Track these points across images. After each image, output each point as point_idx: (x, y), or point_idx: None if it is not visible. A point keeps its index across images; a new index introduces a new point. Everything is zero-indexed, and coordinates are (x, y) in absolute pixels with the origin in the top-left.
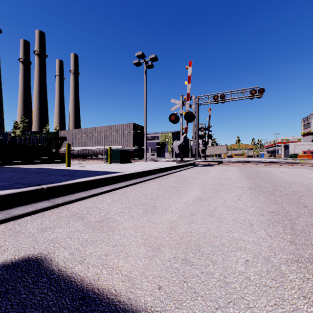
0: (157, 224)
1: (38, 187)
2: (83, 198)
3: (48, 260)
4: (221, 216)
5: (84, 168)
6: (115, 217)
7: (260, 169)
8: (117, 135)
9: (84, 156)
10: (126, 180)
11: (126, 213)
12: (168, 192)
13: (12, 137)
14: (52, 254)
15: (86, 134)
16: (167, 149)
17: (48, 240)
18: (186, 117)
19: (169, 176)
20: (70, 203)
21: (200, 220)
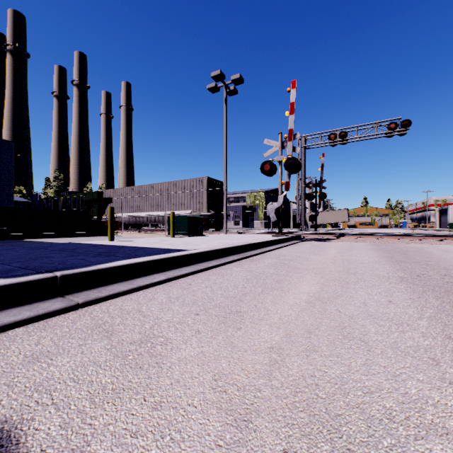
0: (244, 352)
1: (48, 274)
2: (121, 293)
3: (10, 444)
4: (366, 337)
5: (133, 244)
6: (167, 333)
7: (408, 247)
8: (184, 195)
9: (138, 225)
10: (195, 263)
11: (188, 325)
12: (262, 284)
13: (41, 199)
14: (25, 424)
15: (141, 194)
16: (257, 215)
17: (32, 384)
18: (287, 166)
19: (263, 257)
20: (98, 303)
21: (327, 345)
